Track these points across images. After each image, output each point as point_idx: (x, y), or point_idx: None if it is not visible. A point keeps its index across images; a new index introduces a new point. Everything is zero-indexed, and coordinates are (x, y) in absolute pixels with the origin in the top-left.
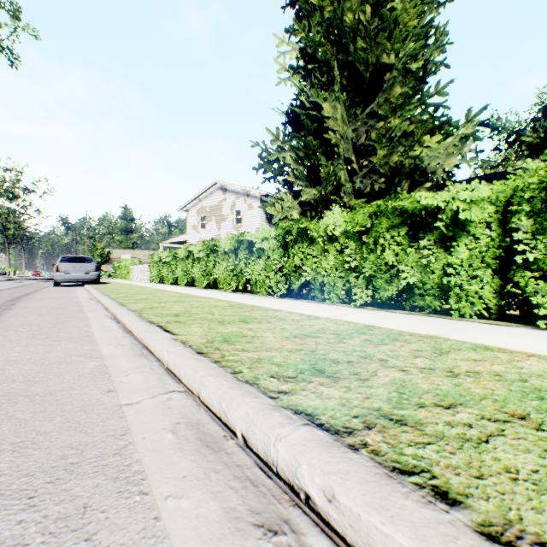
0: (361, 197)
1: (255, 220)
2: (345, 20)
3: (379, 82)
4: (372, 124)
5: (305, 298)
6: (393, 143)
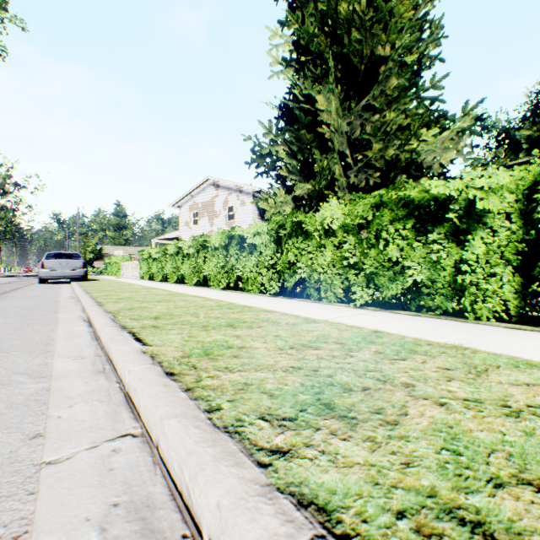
0: (355, 192)
1: (247, 217)
2: (339, 12)
3: (374, 75)
4: (367, 117)
5: (299, 296)
6: (389, 136)
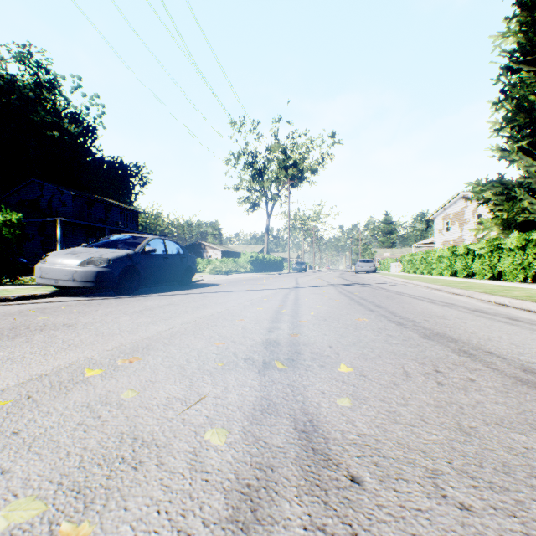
0: None
1: None
2: None
3: None
4: None
5: None
6: None
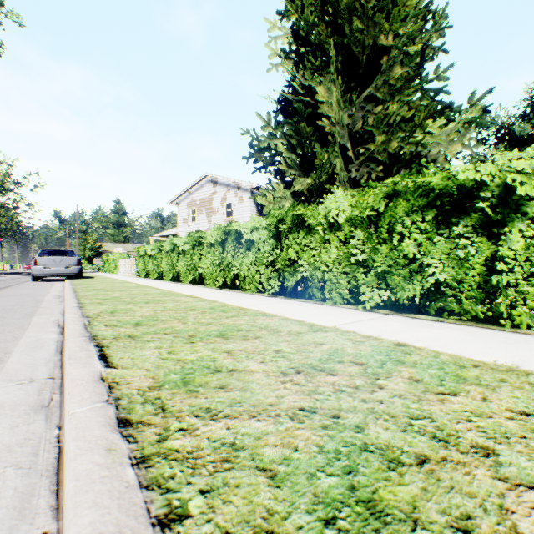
0: (356, 187)
1: (246, 213)
2: (340, 1)
3: (376, 66)
4: (369, 109)
5: (300, 296)
6: (393, 127)
